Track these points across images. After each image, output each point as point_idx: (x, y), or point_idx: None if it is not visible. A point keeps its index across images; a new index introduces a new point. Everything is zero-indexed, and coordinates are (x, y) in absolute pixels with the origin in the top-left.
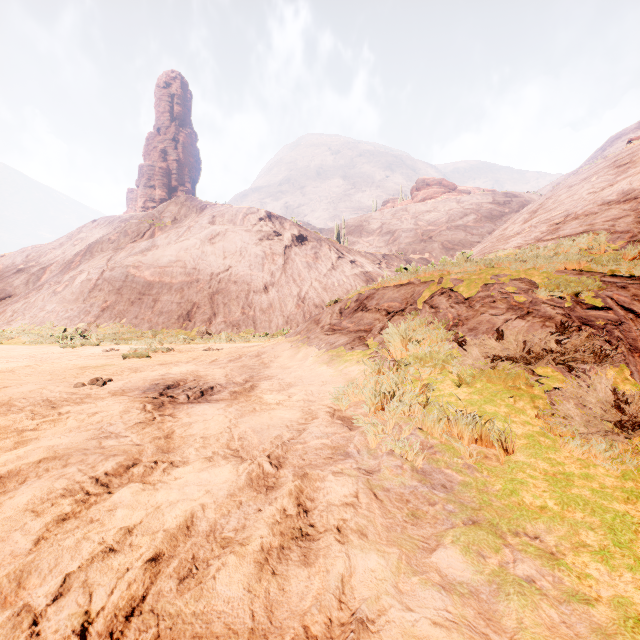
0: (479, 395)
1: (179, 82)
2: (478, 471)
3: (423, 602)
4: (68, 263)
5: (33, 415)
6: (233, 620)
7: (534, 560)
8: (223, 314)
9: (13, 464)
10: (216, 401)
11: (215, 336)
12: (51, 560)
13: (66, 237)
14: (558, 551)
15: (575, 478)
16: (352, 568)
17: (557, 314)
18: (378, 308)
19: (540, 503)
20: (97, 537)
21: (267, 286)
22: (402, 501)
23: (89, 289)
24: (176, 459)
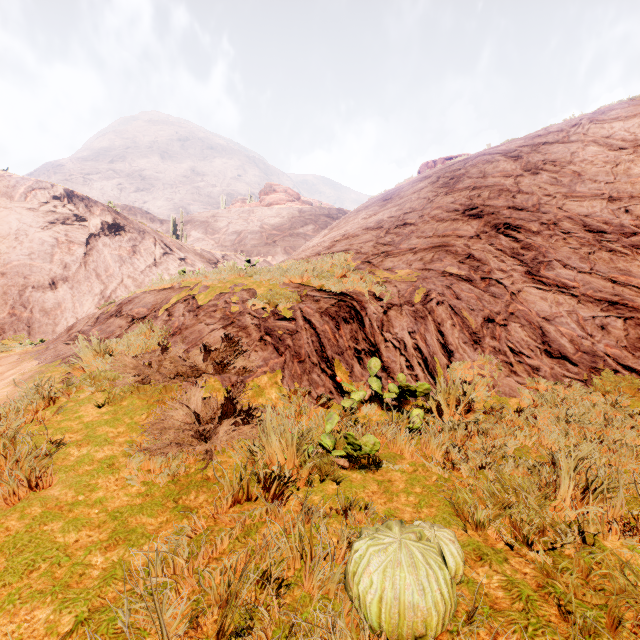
0: (113, 414)
1: None
2: None
3: None
4: None
5: None
6: None
7: None
8: None
9: None
10: None
11: None
12: None
13: None
14: None
15: (81, 507)
16: None
17: (252, 324)
18: (128, 314)
19: None
20: None
21: (56, 281)
22: None
23: None
24: None
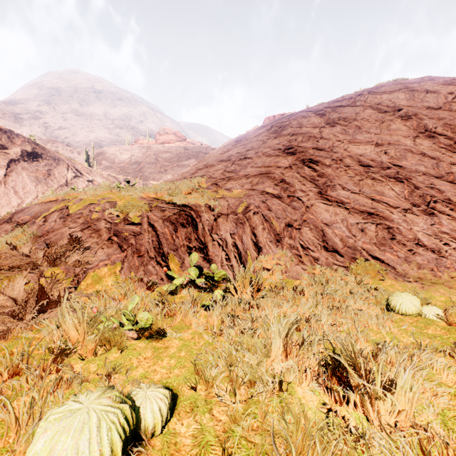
0: None
1: None
2: None
3: None
4: None
5: None
6: None
7: None
8: None
9: None
10: None
11: None
12: None
13: None
14: None
15: None
16: None
17: (105, 228)
18: (16, 220)
19: None
20: None
21: None
22: None
23: None
24: None
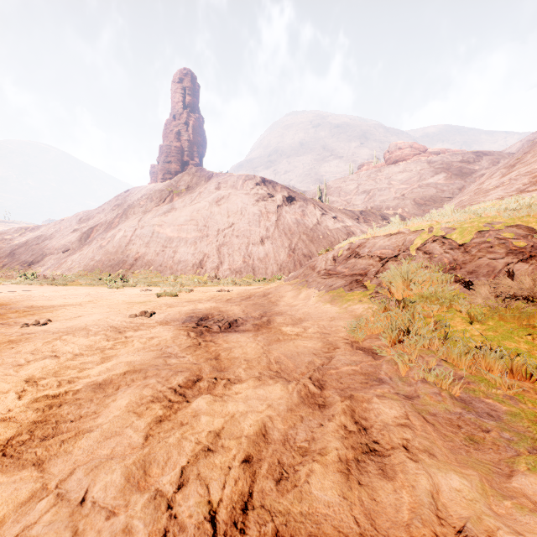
0: (494, 332)
1: (190, 77)
2: (522, 402)
3: (528, 527)
4: (110, 224)
5: (107, 337)
6: (339, 524)
7: None
8: (228, 262)
9: (106, 374)
10: (243, 331)
11: (222, 280)
12: (163, 454)
13: (107, 204)
14: None
15: None
16: (436, 486)
17: None
18: (371, 255)
19: None
20: (193, 438)
21: (263, 239)
22: (453, 426)
23: (125, 243)
24: (231, 377)
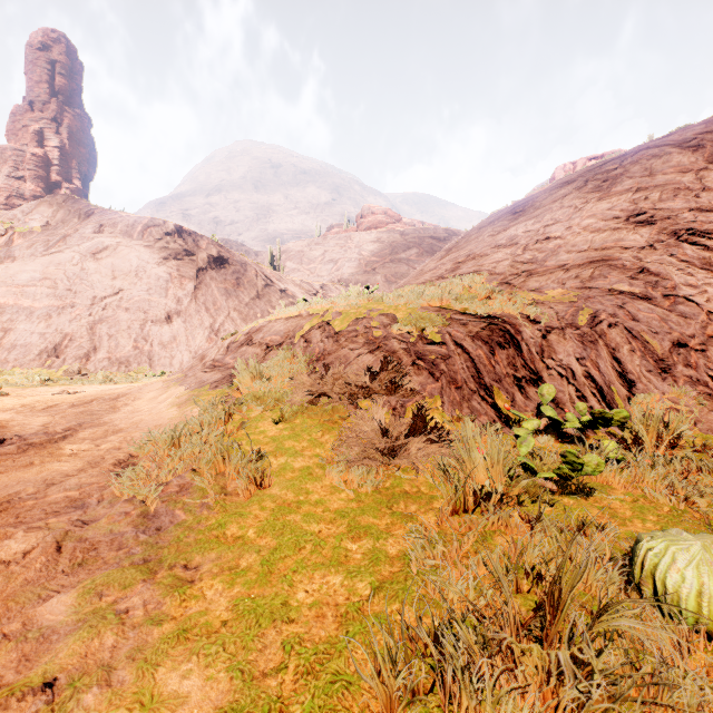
0: (291, 431)
1: (63, 46)
2: (210, 508)
3: None
4: None
5: None
6: None
7: (159, 591)
8: (107, 348)
9: None
10: None
11: (92, 376)
12: None
13: None
14: (200, 578)
15: (306, 505)
16: None
17: (401, 349)
18: (261, 342)
19: (241, 533)
20: None
21: (171, 315)
22: (88, 550)
23: None
24: None
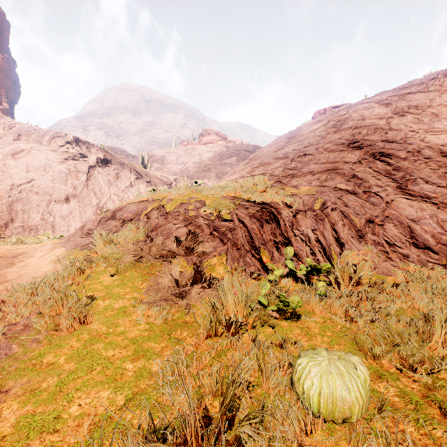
0: (121, 281)
1: None
2: (38, 342)
3: None
4: None
5: None
6: None
7: None
8: (21, 220)
9: None
10: None
11: (9, 239)
12: None
13: None
14: (5, 400)
15: (112, 335)
16: None
17: (204, 224)
18: (120, 218)
19: (54, 360)
20: None
21: (69, 197)
22: None
23: None
24: None
